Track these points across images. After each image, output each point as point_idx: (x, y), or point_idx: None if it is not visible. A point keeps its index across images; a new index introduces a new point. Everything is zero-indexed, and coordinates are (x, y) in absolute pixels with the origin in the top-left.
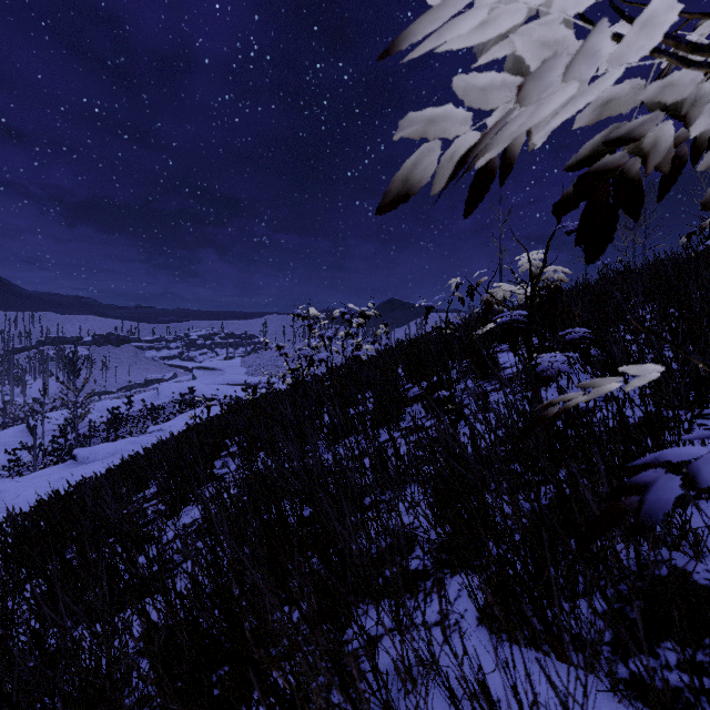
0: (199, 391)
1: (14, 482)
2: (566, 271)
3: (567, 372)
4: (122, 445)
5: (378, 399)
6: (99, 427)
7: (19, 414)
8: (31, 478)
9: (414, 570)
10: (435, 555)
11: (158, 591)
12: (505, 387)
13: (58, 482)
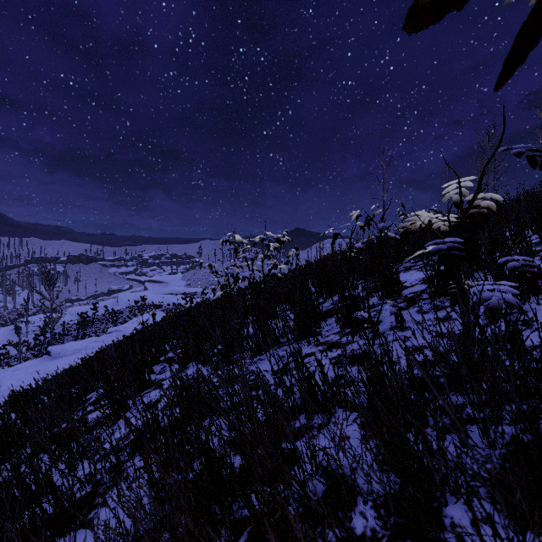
0: (149, 299)
1: (0, 373)
2: (495, 197)
3: (518, 303)
4: (87, 343)
5: (299, 317)
6: (71, 327)
7: (10, 317)
8: (13, 370)
9: (361, 536)
10: (383, 514)
11: (82, 526)
12: (412, 306)
13: (33, 374)
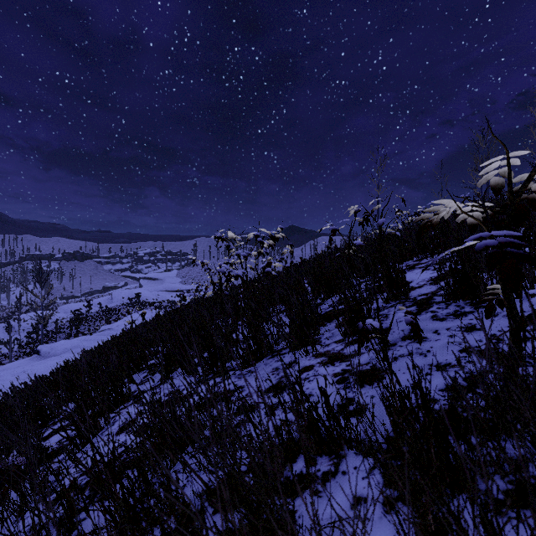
0: (143, 296)
1: None
2: None
3: None
4: (77, 342)
5: (295, 324)
6: (64, 325)
7: (3, 314)
8: (1, 370)
9: None
10: None
11: None
12: (424, 311)
13: (20, 375)
